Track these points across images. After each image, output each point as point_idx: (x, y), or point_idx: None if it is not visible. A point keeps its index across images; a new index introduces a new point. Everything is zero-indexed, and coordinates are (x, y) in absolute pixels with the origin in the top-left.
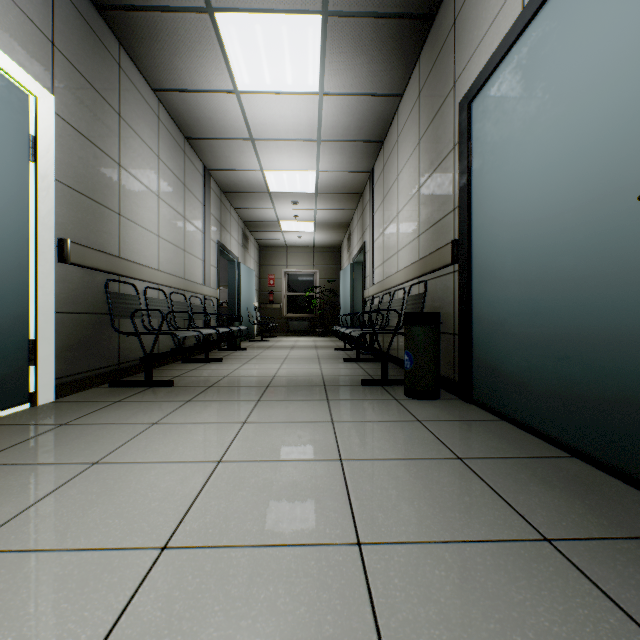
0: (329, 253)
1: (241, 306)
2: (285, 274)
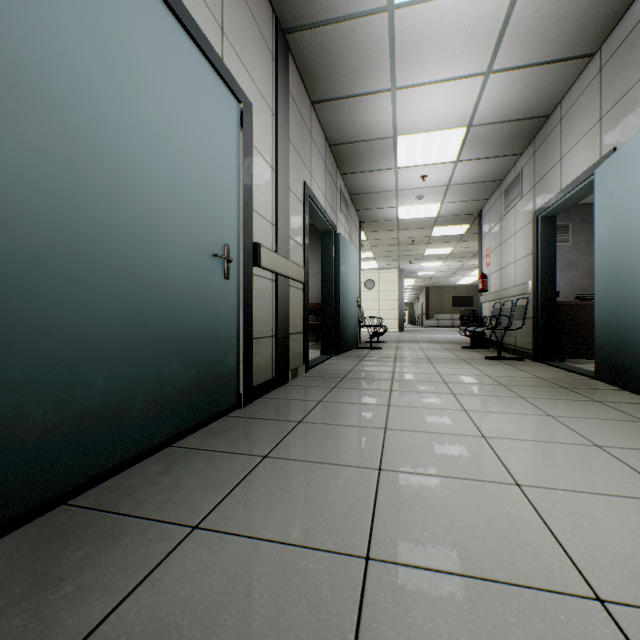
0: None
1: None
2: None
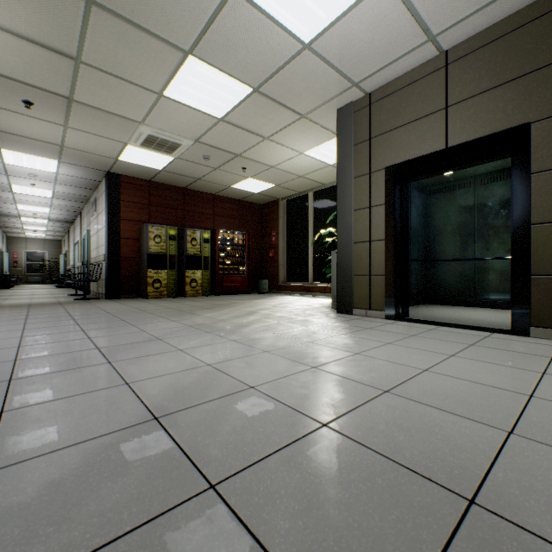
0: (55, 243)
1: (4, 270)
2: (26, 252)
